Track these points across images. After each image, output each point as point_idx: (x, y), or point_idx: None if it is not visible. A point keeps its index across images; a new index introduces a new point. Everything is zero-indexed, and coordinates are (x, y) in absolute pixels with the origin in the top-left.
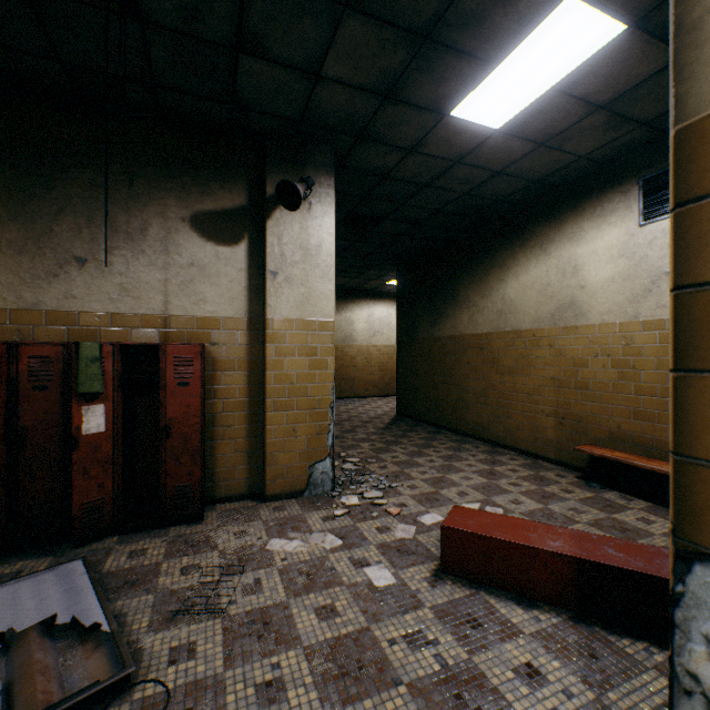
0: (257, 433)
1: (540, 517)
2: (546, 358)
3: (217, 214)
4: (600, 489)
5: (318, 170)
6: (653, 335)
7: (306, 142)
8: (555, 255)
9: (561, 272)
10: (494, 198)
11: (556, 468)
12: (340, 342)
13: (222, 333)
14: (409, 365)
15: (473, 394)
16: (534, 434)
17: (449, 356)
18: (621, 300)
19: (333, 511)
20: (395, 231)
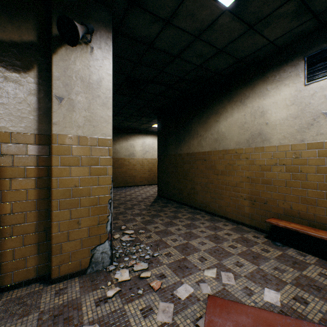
0: (46, 227)
1: (260, 280)
2: (244, 166)
3: (6, 44)
4: (283, 247)
5: (99, 24)
6: (315, 152)
7: (89, 0)
8: (249, 105)
9: (254, 115)
10: (214, 71)
11: (251, 231)
12: (127, 156)
13: (11, 145)
14: (164, 169)
15: (200, 185)
16: (236, 209)
17: (186, 164)
18: (293, 130)
19: (106, 293)
20: (156, 91)
